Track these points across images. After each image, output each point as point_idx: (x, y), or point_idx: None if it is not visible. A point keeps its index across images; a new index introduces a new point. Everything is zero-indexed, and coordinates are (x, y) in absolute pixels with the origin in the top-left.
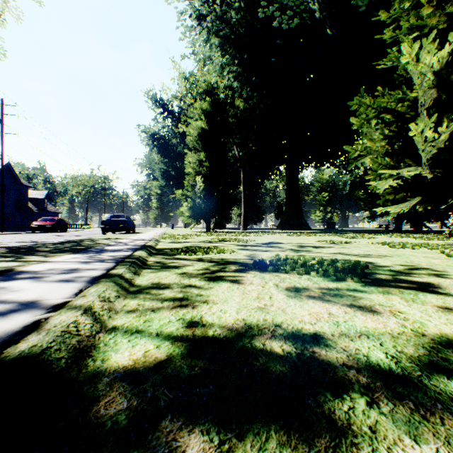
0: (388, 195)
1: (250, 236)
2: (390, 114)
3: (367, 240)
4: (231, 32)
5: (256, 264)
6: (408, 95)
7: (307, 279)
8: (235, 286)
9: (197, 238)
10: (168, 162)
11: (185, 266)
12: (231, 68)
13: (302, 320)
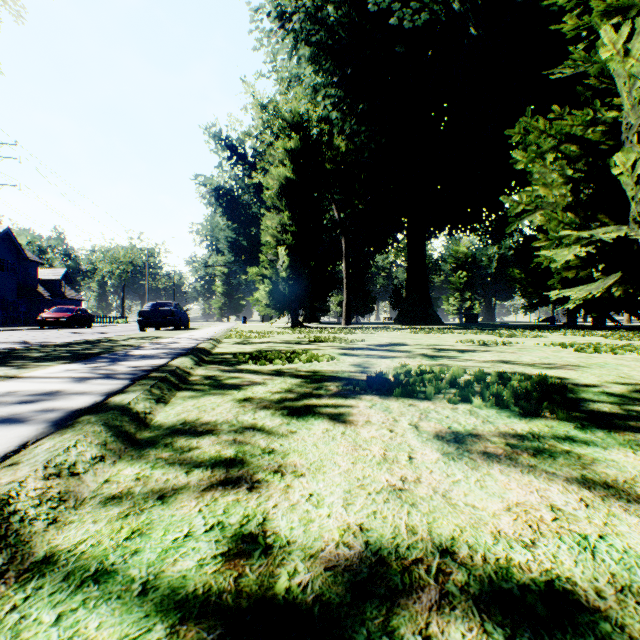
0: (567, 271)
1: (357, 333)
2: (576, 144)
3: (533, 339)
4: (328, 37)
5: (373, 382)
6: (603, 115)
7: (469, 413)
8: (338, 428)
9: (278, 336)
10: (238, 228)
11: (251, 385)
12: (328, 90)
13: (499, 531)
